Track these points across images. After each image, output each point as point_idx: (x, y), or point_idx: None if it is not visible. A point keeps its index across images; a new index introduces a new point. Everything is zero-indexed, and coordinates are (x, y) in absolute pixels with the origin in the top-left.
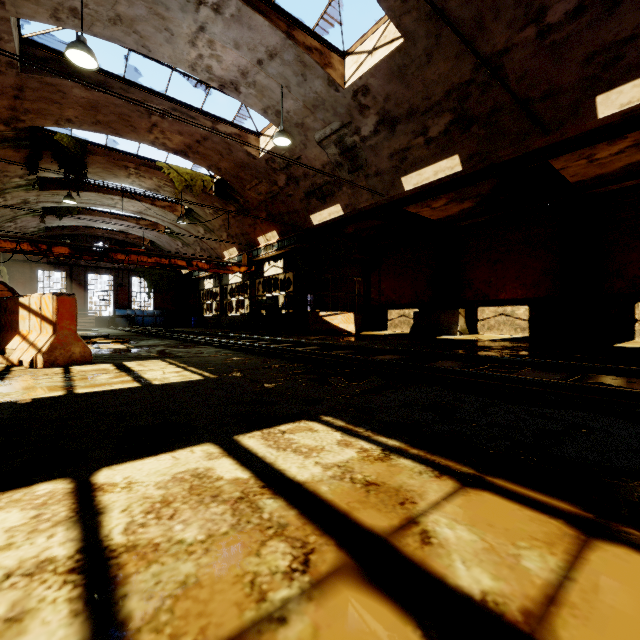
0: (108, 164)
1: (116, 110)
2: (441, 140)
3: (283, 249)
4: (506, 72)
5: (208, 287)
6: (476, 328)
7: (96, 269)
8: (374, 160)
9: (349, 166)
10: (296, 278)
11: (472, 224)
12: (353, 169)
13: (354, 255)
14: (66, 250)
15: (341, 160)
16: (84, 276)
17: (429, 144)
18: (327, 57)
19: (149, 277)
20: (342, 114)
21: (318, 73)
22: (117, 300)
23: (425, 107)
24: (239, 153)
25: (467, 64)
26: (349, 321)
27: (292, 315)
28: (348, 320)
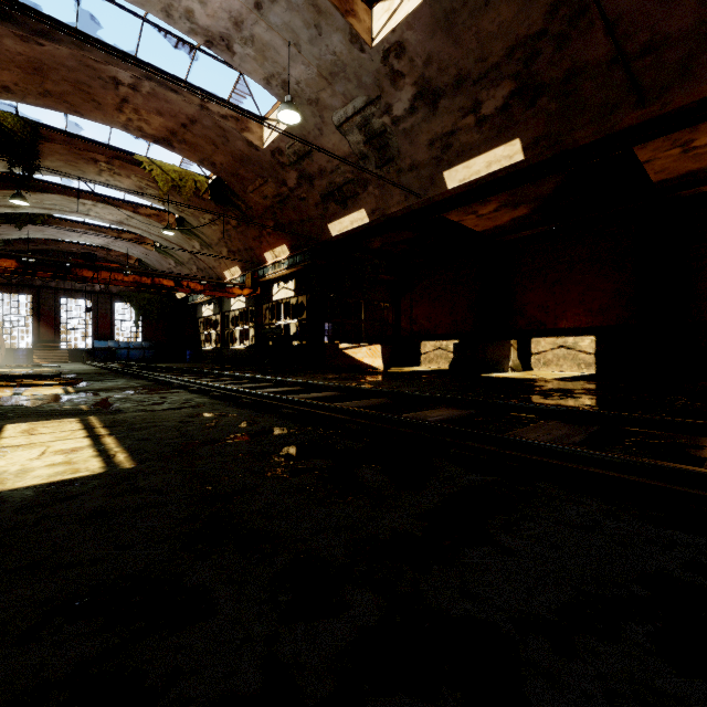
0: (71, 156)
1: (70, 76)
2: (497, 119)
3: (295, 267)
4: (592, 17)
5: (207, 314)
6: (529, 363)
7: (70, 292)
8: (409, 149)
9: (377, 158)
10: (311, 302)
11: (524, 237)
12: (382, 162)
13: (381, 275)
14: (12, 263)
15: (367, 150)
16: (55, 300)
17: (481, 125)
18: (349, 2)
19: (136, 302)
20: (368, 85)
21: (337, 23)
22: (97, 330)
23: (478, 73)
24: (237, 142)
25: (539, 6)
26: (376, 355)
27: (306, 347)
28: (374, 354)
